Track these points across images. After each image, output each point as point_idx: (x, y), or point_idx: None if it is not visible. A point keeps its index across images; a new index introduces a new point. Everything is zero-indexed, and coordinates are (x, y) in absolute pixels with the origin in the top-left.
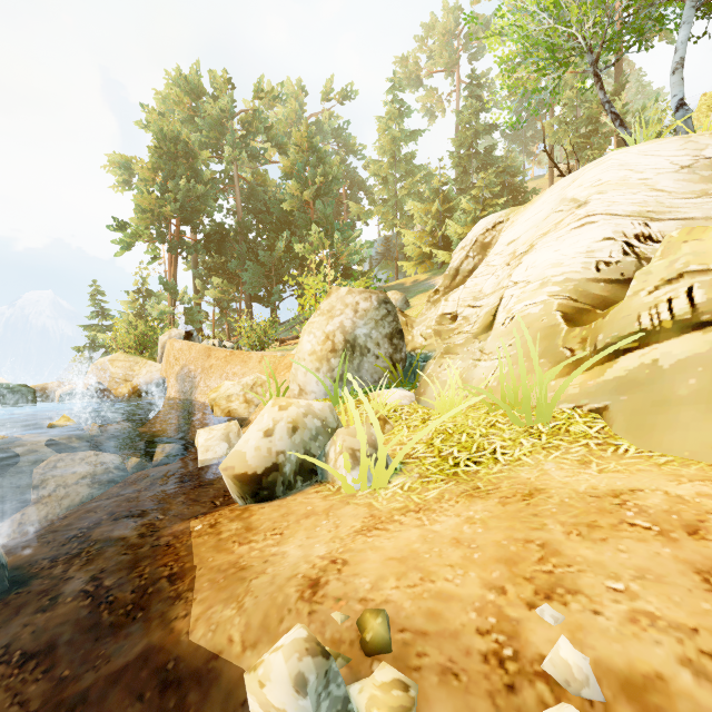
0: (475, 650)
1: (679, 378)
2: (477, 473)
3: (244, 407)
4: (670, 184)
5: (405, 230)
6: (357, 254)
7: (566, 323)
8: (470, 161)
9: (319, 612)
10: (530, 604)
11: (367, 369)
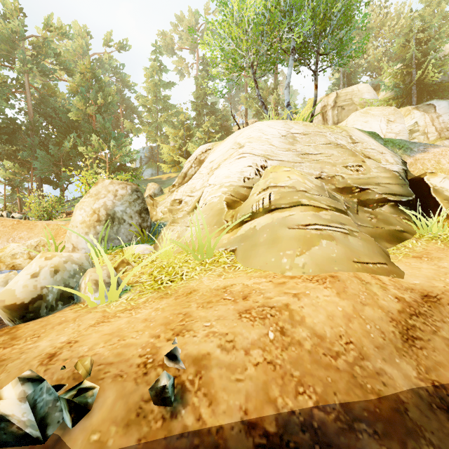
0: (135, 364)
1: (261, 234)
2: (170, 286)
3: (28, 262)
4: (277, 143)
5: (162, 144)
6: (128, 156)
7: (227, 207)
8: (203, 108)
9: (51, 368)
10: (168, 339)
11: (123, 233)
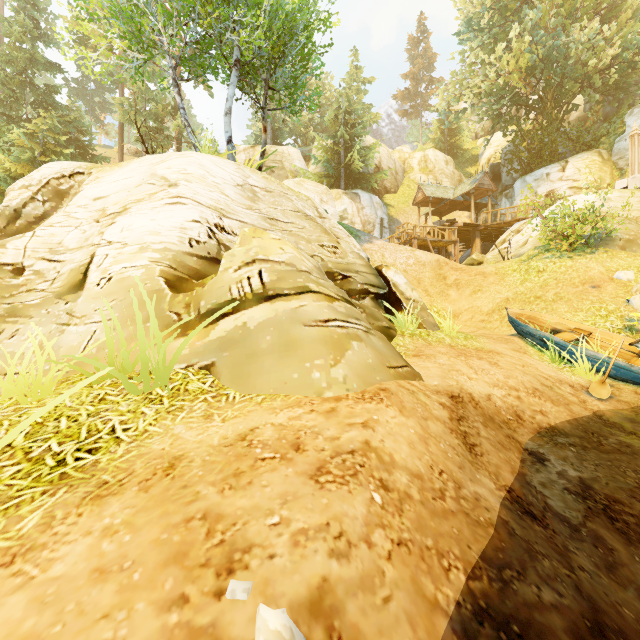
0: None
1: (261, 336)
2: (98, 463)
3: None
4: (232, 193)
5: None
6: None
7: (170, 289)
8: (22, 89)
9: None
10: (218, 593)
11: None
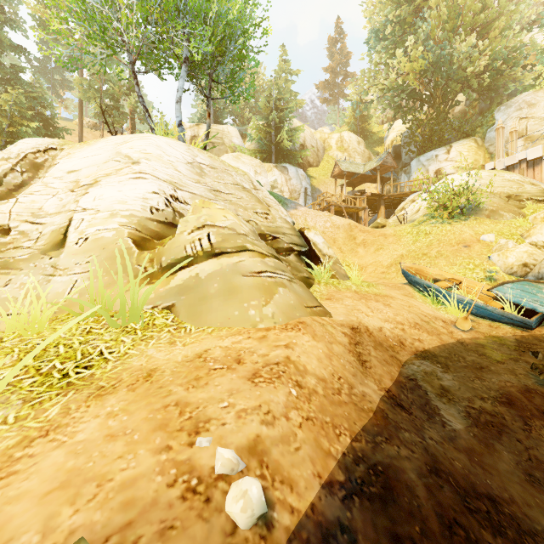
0: (174, 499)
1: (210, 284)
2: (94, 375)
3: None
4: (184, 170)
5: None
6: None
7: (137, 247)
8: None
9: None
10: (190, 444)
11: None
